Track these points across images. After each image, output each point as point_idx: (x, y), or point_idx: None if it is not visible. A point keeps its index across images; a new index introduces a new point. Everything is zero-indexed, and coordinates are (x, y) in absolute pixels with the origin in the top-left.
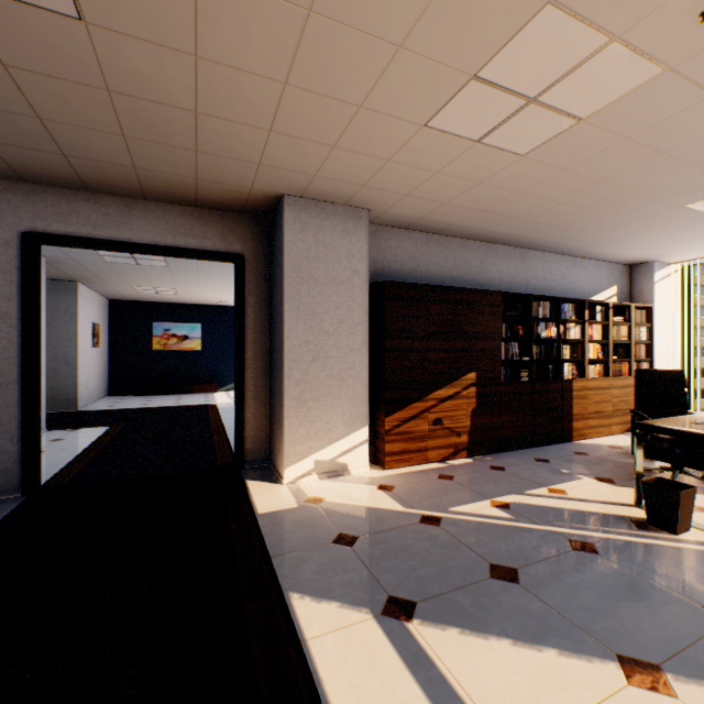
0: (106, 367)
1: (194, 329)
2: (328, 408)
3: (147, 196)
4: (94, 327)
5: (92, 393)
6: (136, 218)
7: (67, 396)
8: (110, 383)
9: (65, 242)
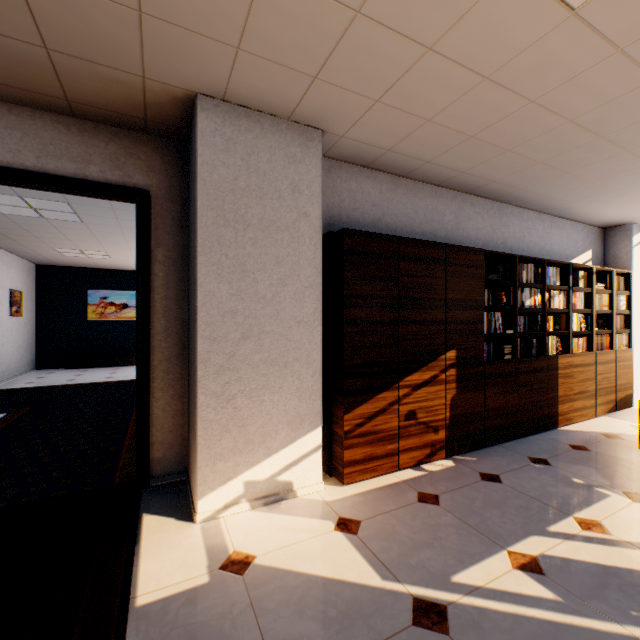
0: (32, 338)
1: (134, 297)
2: (264, 406)
3: None
4: (11, 294)
5: (10, 368)
6: None
7: None
8: (38, 355)
9: None
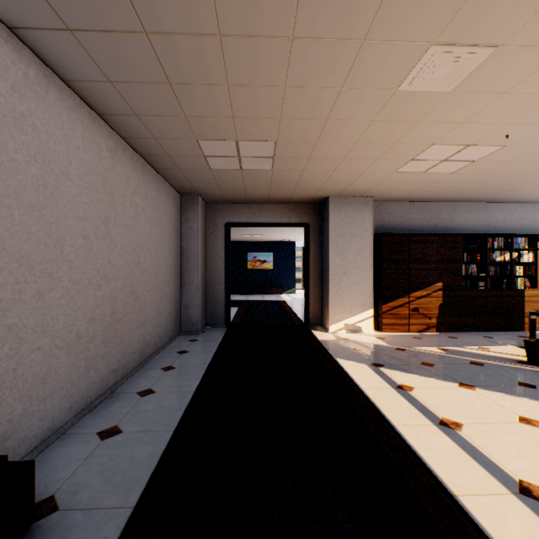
0: None
1: (269, 256)
2: (351, 298)
3: (269, 202)
4: None
5: None
6: (264, 212)
7: None
8: None
9: (239, 225)
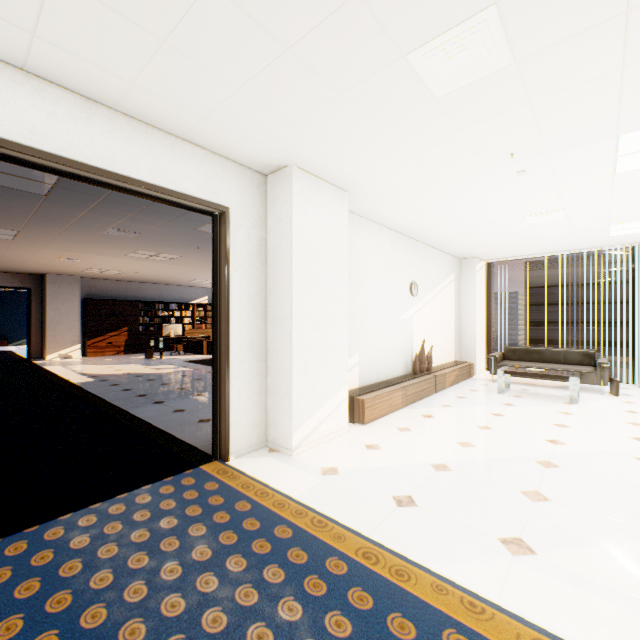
0: None
1: None
2: (65, 338)
3: None
4: None
5: None
6: None
7: None
8: None
9: None
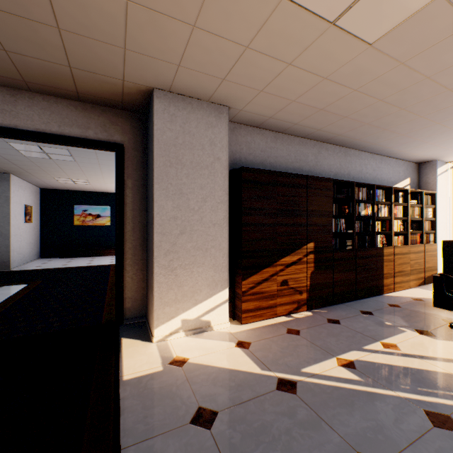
0: (38, 238)
1: (104, 210)
2: (193, 274)
3: (32, 87)
4: (26, 208)
5: (25, 256)
6: (23, 107)
7: (2, 259)
8: (42, 249)
9: None
